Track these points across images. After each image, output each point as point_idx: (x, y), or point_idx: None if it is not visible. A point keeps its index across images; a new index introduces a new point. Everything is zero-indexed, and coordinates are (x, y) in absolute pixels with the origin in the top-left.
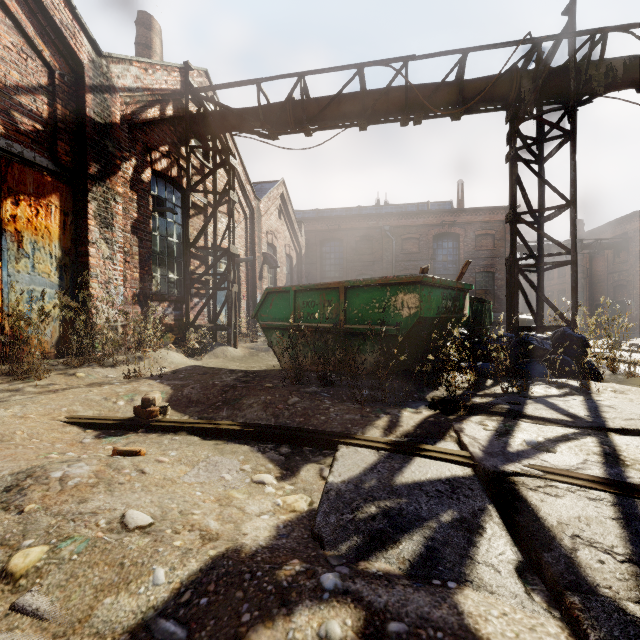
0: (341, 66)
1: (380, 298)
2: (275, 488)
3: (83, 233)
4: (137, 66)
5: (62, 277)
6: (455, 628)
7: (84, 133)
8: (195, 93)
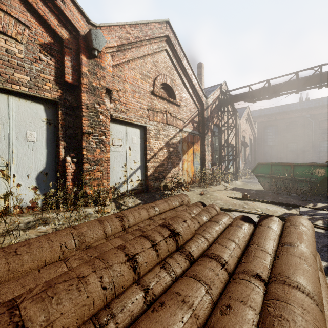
0: (287, 74)
1: (308, 169)
2: (287, 211)
3: (204, 149)
4: (211, 95)
5: (200, 162)
6: (324, 219)
7: (204, 122)
8: (224, 93)
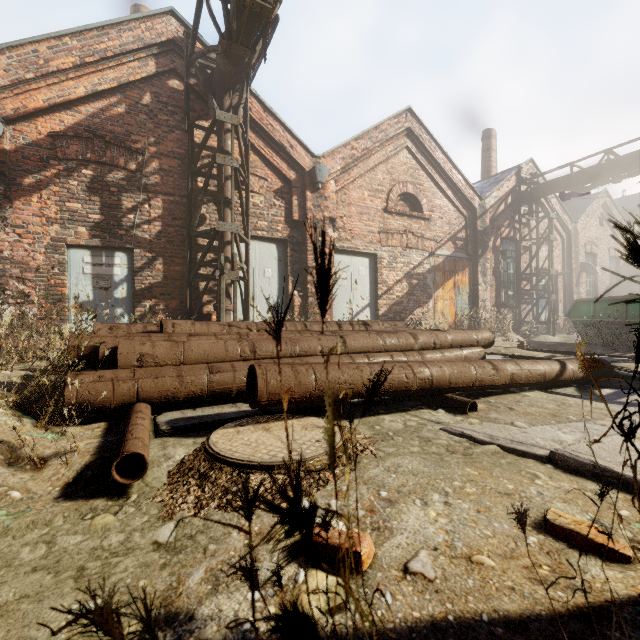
0: None
1: None
2: None
3: (476, 281)
4: (495, 191)
5: (469, 300)
6: None
7: (476, 238)
8: (524, 182)
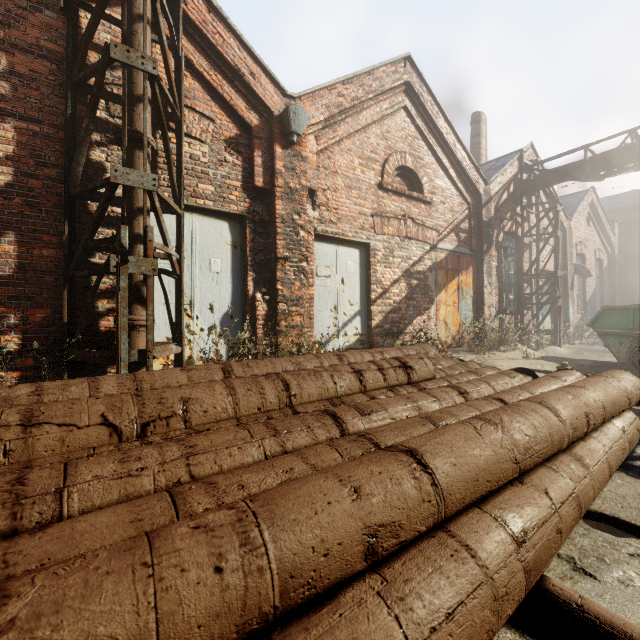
0: None
1: None
2: None
3: (480, 282)
4: (499, 176)
5: (473, 306)
6: None
7: (481, 230)
8: (527, 169)
